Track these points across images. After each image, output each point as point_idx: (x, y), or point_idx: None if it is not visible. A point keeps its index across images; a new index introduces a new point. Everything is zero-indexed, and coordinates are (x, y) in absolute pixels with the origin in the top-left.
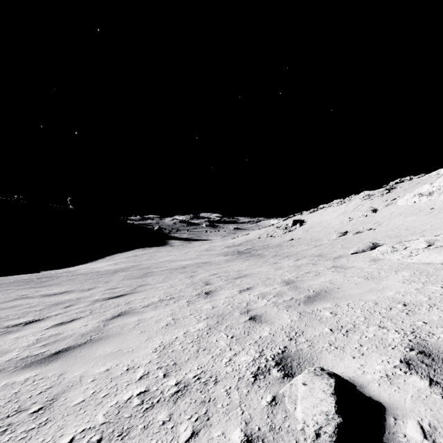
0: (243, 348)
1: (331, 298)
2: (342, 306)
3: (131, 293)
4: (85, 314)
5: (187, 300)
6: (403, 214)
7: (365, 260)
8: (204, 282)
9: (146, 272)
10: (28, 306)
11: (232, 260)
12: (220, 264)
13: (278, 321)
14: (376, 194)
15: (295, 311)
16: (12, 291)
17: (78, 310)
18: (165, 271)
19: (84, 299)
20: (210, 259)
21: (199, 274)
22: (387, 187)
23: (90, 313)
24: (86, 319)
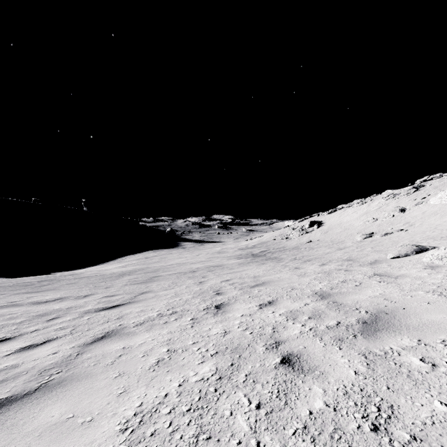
0: (283, 445)
1: (403, 327)
2: (435, 346)
3: (128, 303)
4: (64, 333)
5: (192, 316)
6: (438, 214)
7: (417, 267)
8: (215, 291)
9: (152, 276)
10: (9, 317)
11: (246, 264)
12: (233, 268)
13: (333, 372)
14: (402, 192)
15: (354, 350)
16: (4, 296)
17: (60, 325)
18: (172, 275)
19: (75, 309)
20: (222, 263)
21: (210, 280)
22: (414, 186)
23: (70, 332)
24: (61, 341)
